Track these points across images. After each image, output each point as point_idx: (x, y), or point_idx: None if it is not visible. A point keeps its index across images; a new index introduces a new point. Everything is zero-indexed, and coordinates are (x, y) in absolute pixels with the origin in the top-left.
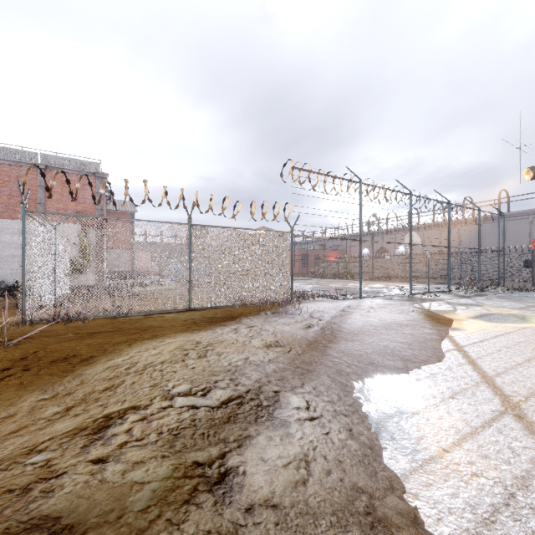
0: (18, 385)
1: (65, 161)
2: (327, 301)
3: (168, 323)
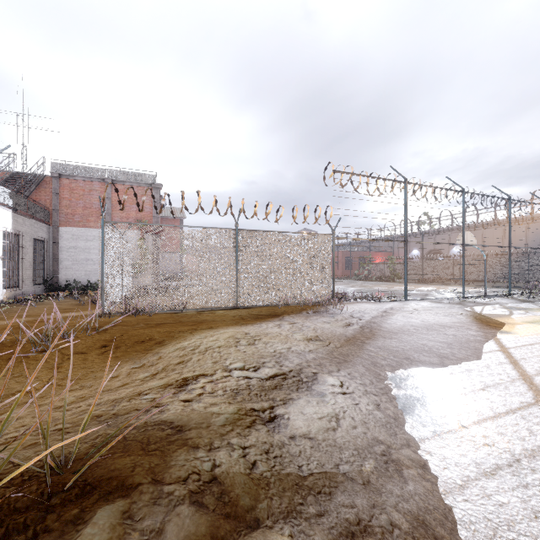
0: (115, 357)
1: (127, 175)
2: (369, 303)
3: (219, 318)
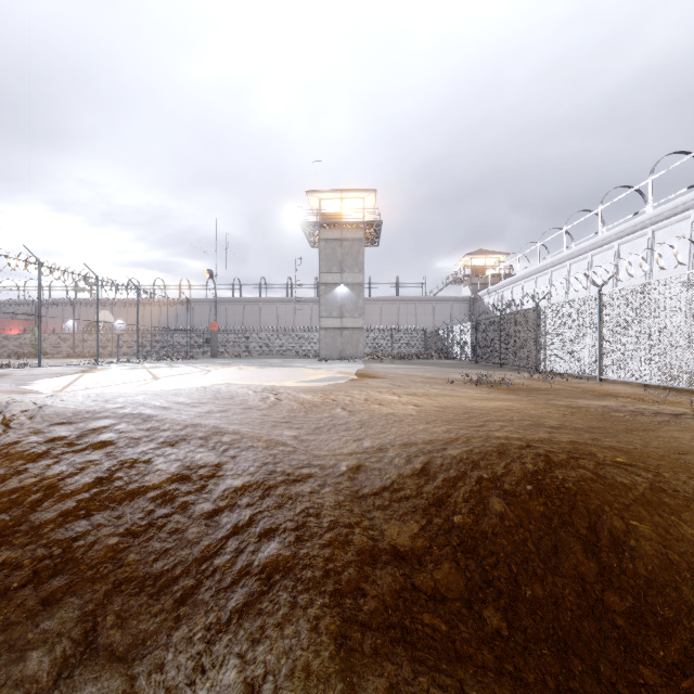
0: None
1: None
2: None
3: None
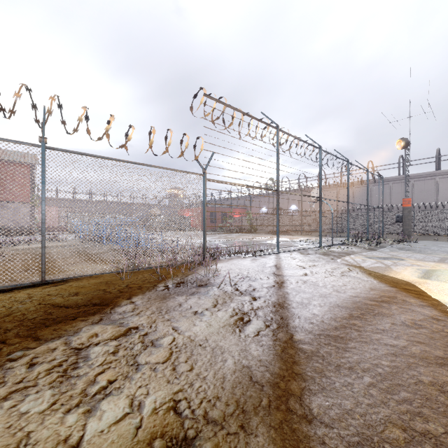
0: None
1: None
2: (245, 258)
3: None
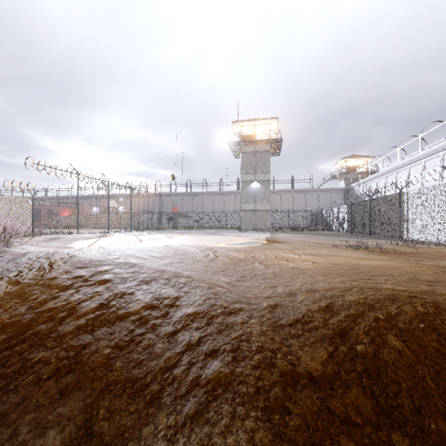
0: None
1: None
2: (56, 235)
3: None
